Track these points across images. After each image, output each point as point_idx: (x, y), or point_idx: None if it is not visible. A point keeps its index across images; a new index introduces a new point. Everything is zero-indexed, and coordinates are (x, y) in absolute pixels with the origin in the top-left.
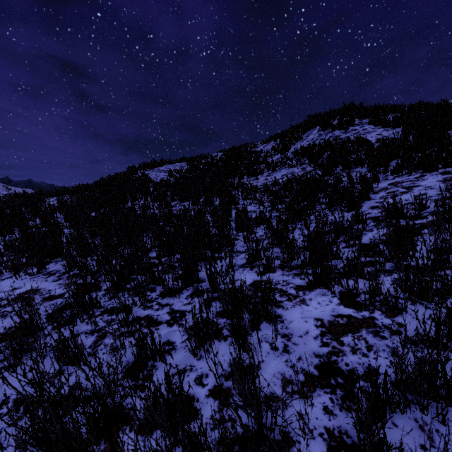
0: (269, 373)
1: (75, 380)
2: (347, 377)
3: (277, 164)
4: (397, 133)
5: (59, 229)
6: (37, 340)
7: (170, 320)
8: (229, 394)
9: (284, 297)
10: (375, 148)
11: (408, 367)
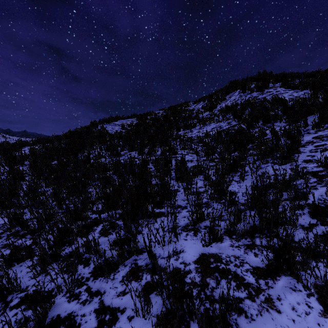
0: None
1: None
2: None
3: (207, 120)
4: (308, 93)
5: (21, 177)
6: None
7: None
8: None
9: (243, 291)
10: (290, 106)
11: None
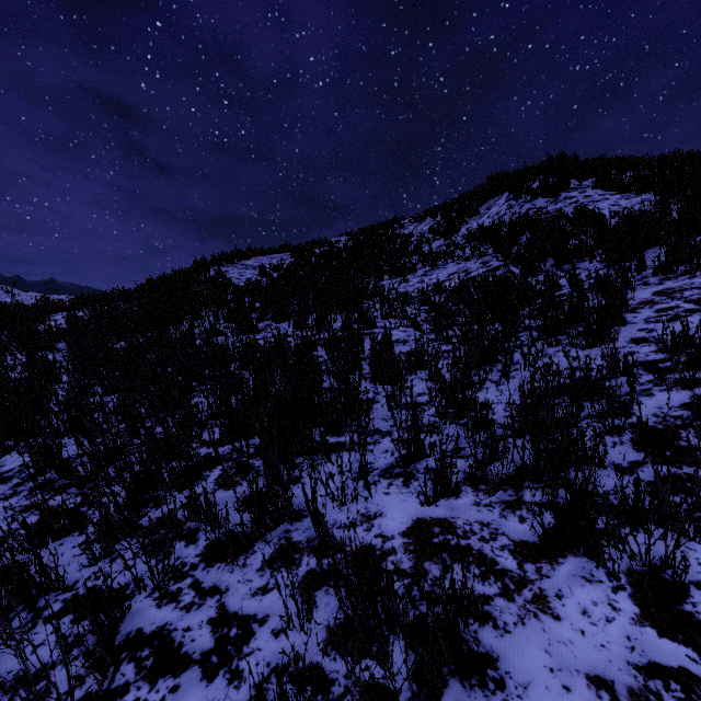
0: None
1: None
2: None
3: (440, 256)
4: (650, 201)
5: (52, 376)
6: None
7: (212, 652)
8: None
9: (493, 583)
10: (613, 228)
11: None
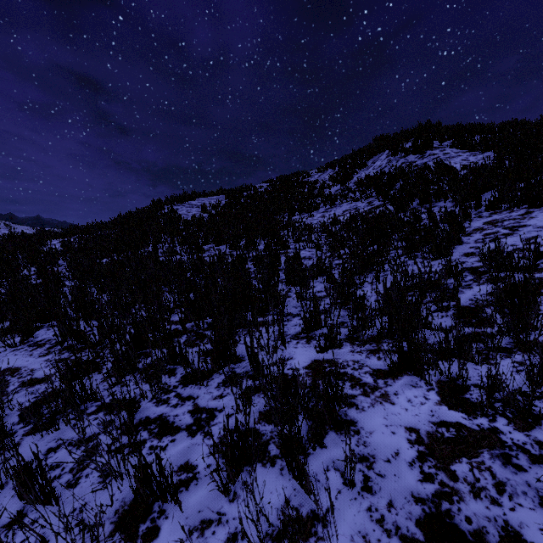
0: (343, 533)
1: None
2: None
3: (337, 198)
4: (489, 157)
5: (59, 282)
6: None
7: (192, 424)
8: None
9: (358, 389)
10: (461, 177)
11: None
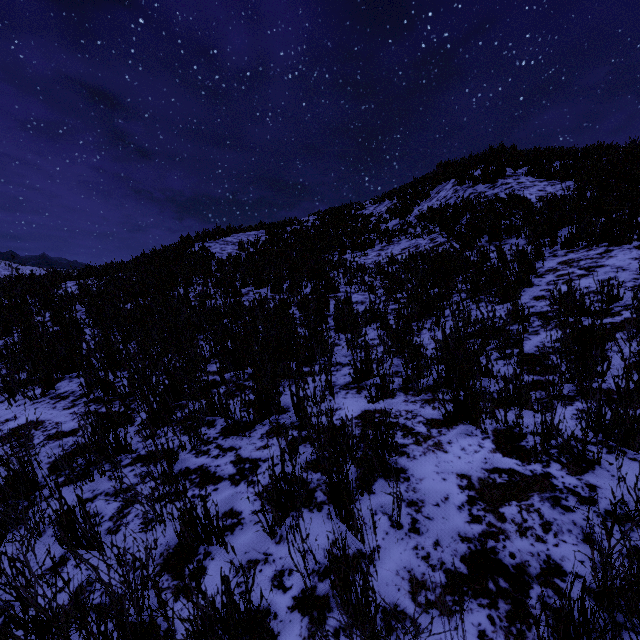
0: (389, 568)
1: (73, 594)
2: (513, 578)
3: (395, 234)
4: (569, 188)
5: (78, 329)
6: (23, 514)
7: (235, 474)
8: (325, 606)
9: (410, 438)
10: (536, 210)
11: (612, 562)
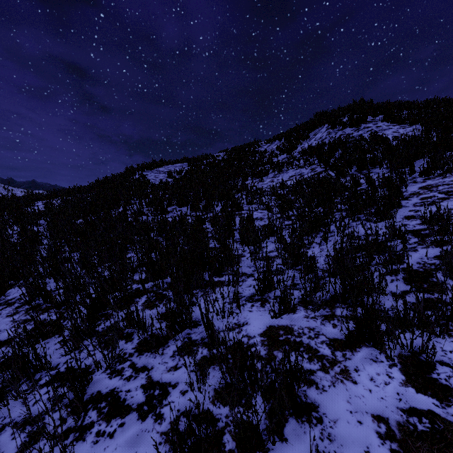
0: None
1: None
2: None
3: (284, 165)
4: (418, 129)
5: (37, 240)
6: None
7: (144, 403)
8: None
9: (316, 363)
10: (394, 147)
11: None
